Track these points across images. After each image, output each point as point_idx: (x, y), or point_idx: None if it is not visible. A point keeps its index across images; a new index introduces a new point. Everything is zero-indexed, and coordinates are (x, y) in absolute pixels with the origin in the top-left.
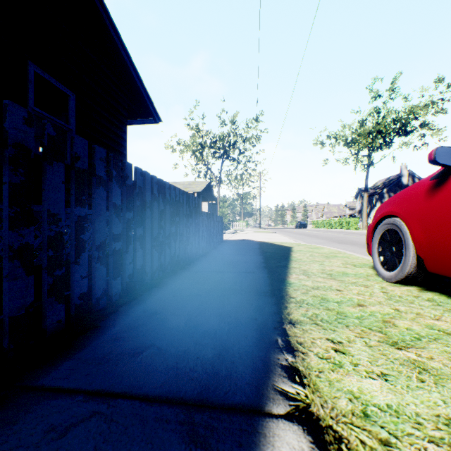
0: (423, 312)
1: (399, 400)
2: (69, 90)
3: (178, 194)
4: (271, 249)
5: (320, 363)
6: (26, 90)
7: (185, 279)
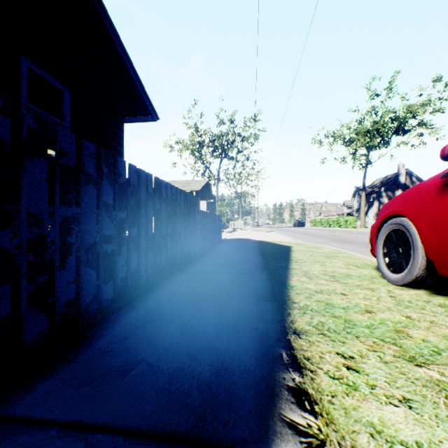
0: (438, 320)
1: (429, 436)
2: (64, 86)
3: (175, 192)
4: (270, 248)
5: (332, 385)
6: (19, 86)
7: (182, 281)
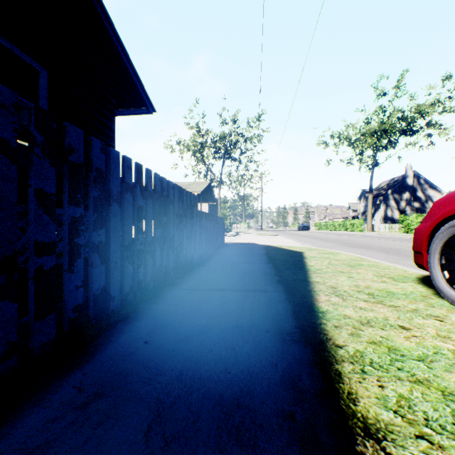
0: None
1: None
2: (39, 65)
3: (167, 186)
4: (280, 254)
5: None
6: None
7: (171, 303)
